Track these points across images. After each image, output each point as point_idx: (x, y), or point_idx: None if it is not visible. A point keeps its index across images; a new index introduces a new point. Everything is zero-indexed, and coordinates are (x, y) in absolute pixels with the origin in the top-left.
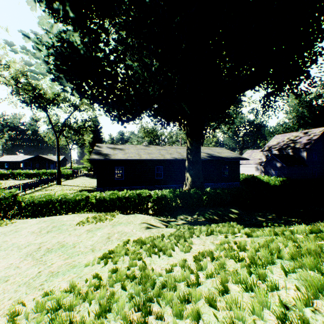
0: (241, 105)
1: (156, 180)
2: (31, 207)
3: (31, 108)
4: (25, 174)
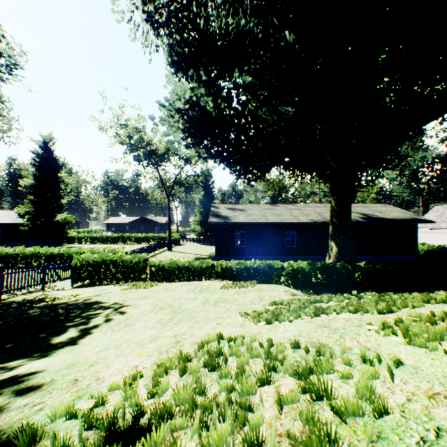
0: (419, 138)
1: (286, 249)
2: (161, 272)
3: (143, 166)
4: (134, 238)
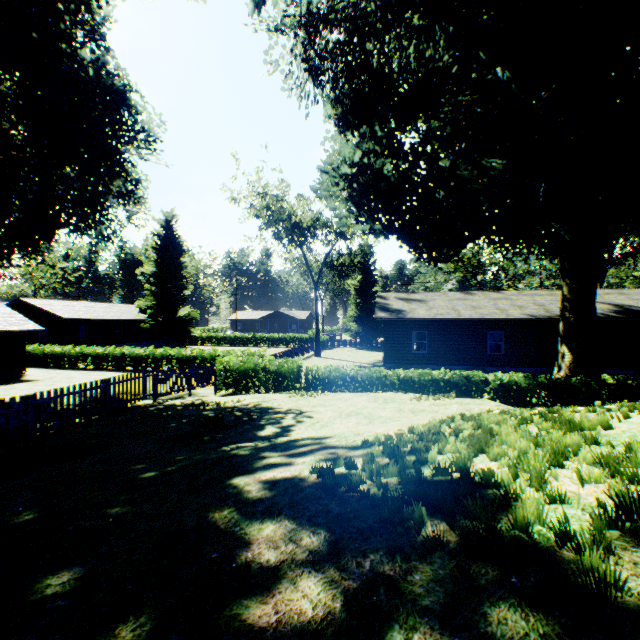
0: None
1: (488, 357)
2: (320, 381)
3: (284, 245)
4: (269, 340)
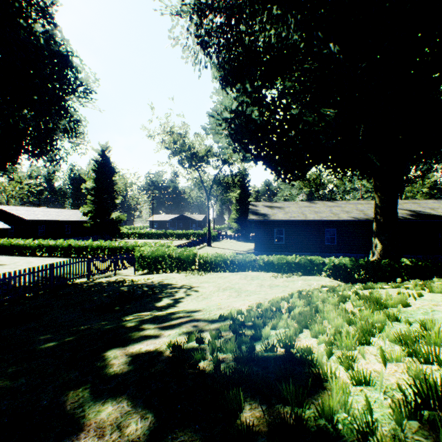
0: None
1: (326, 246)
2: (208, 264)
3: (186, 168)
4: (176, 235)
